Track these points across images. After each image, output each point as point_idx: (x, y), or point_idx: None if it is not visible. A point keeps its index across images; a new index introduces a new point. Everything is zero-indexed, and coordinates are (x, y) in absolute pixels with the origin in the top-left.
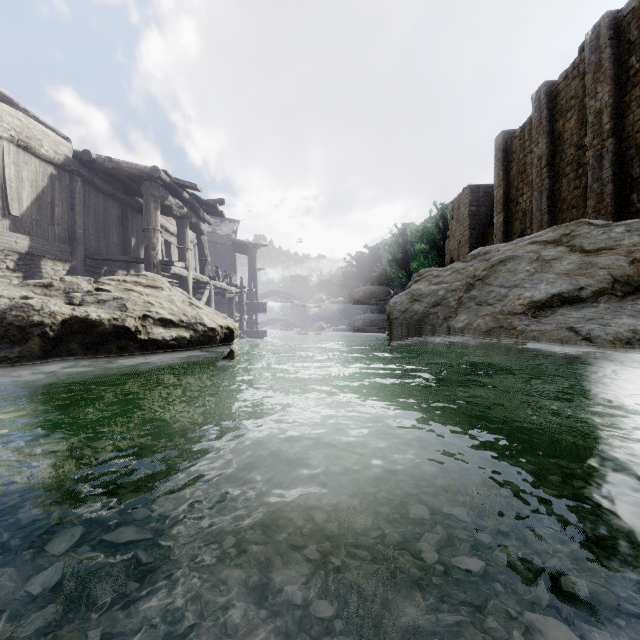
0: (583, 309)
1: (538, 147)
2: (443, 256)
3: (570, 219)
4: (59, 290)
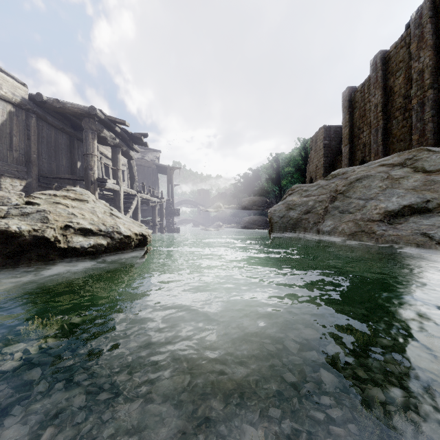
0: (431, 218)
1: (375, 98)
2: (305, 176)
3: (399, 149)
4: None
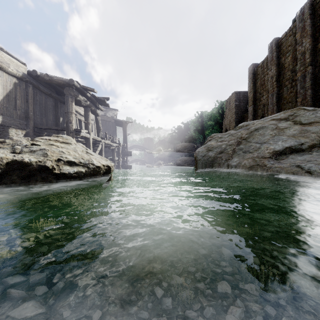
0: (304, 155)
1: (271, 71)
2: (221, 128)
3: (288, 108)
4: (9, 144)
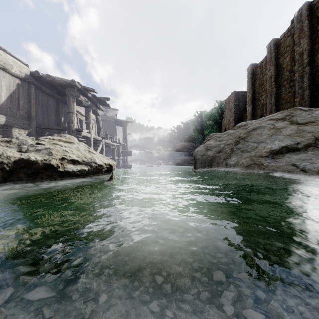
0: (299, 154)
1: (270, 72)
2: (221, 127)
3: (286, 108)
4: (15, 144)
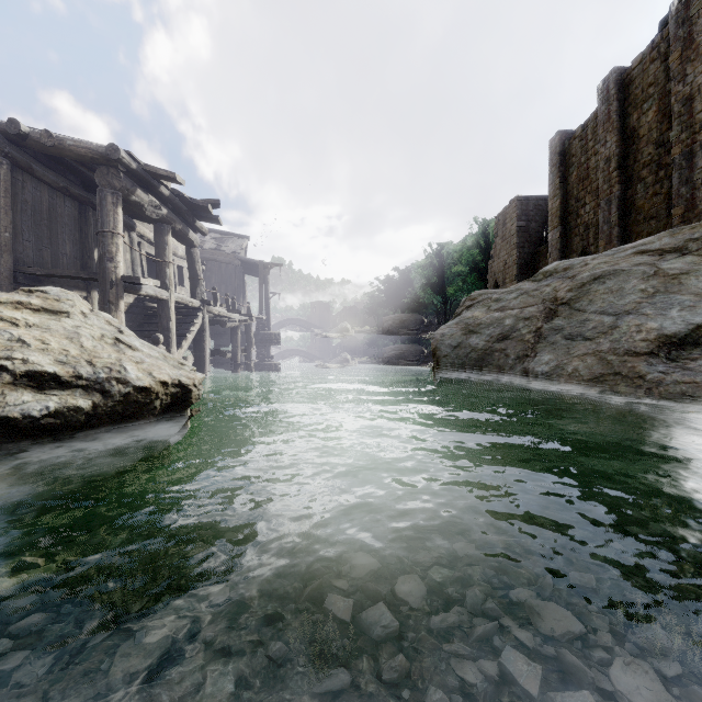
0: None
1: (606, 147)
2: (485, 279)
3: (648, 232)
4: None
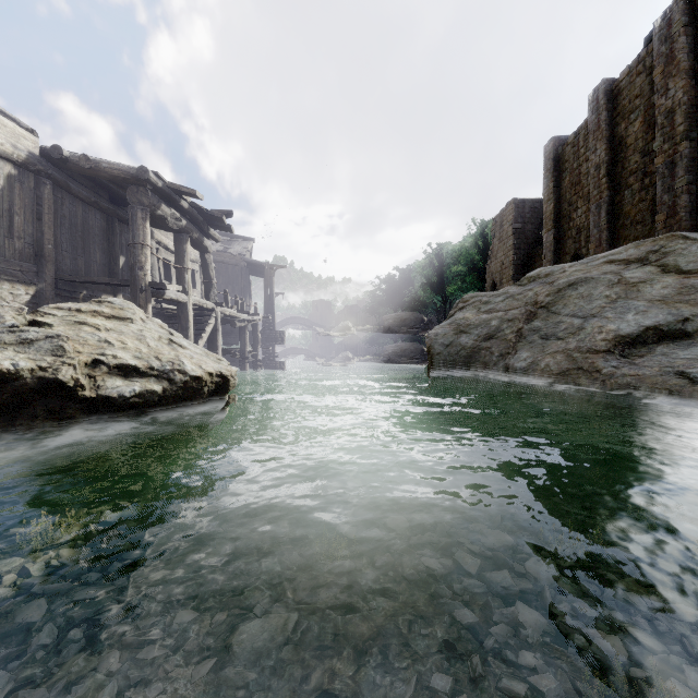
0: (692, 347)
1: (596, 154)
2: (483, 279)
3: (634, 236)
4: None
